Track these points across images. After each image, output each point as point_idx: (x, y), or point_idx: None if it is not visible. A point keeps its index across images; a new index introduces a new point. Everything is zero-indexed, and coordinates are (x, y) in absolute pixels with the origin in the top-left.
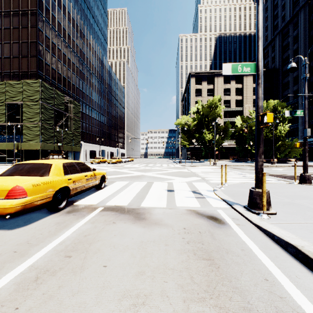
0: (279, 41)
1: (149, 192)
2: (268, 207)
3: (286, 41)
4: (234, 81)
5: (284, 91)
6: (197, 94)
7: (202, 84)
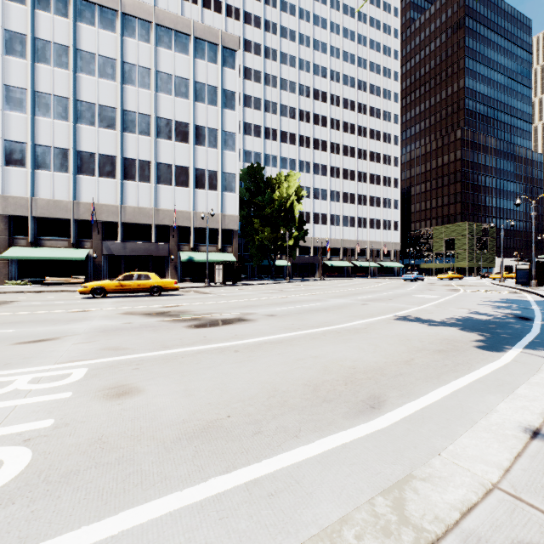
0: None
1: None
2: None
3: None
4: None
5: None
6: None
7: None
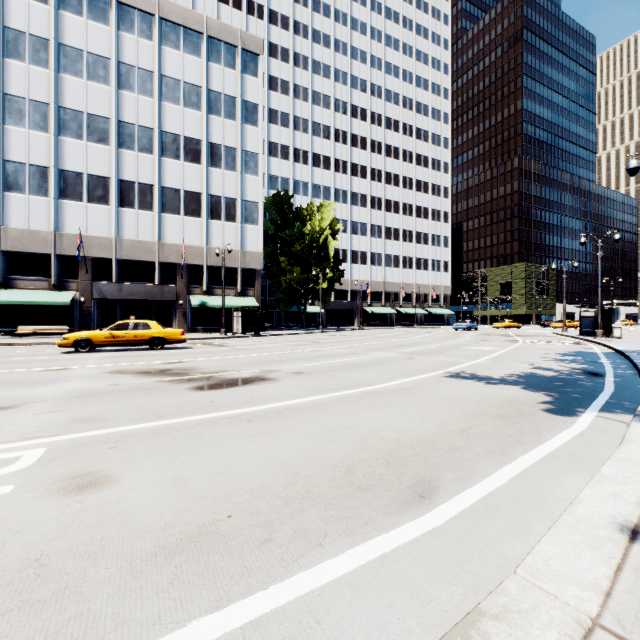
0: None
1: None
2: None
3: None
4: None
5: None
6: None
7: None
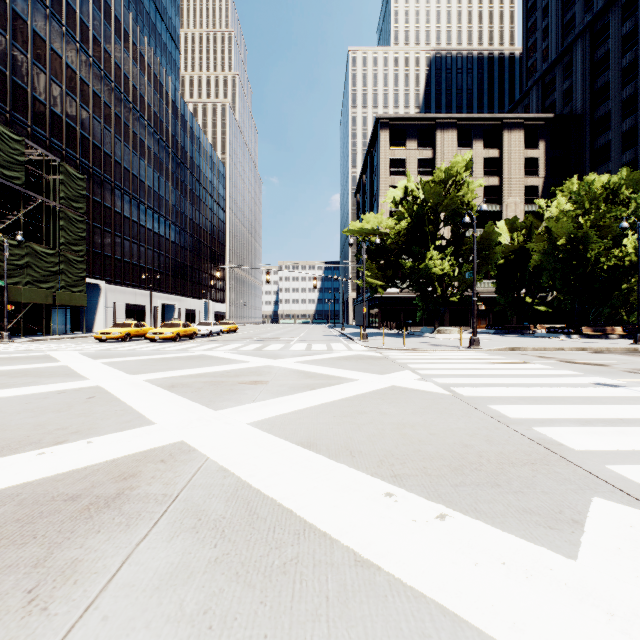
0: (585, 51)
1: None
2: None
3: (602, 49)
4: (481, 143)
5: (597, 168)
6: (394, 171)
7: (407, 147)
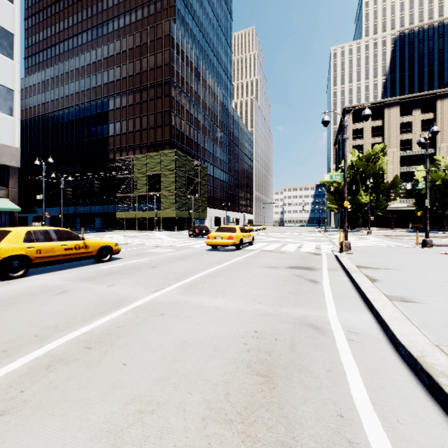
0: None
1: (285, 247)
2: (348, 250)
3: None
4: (419, 110)
5: None
6: (355, 136)
7: (364, 122)
